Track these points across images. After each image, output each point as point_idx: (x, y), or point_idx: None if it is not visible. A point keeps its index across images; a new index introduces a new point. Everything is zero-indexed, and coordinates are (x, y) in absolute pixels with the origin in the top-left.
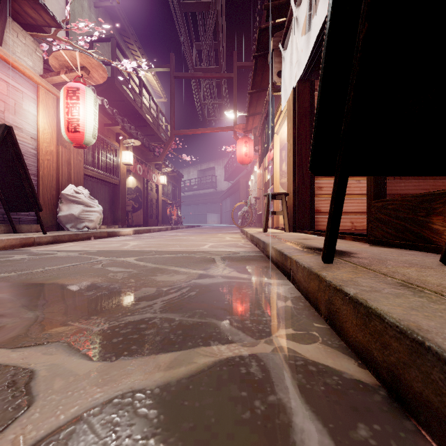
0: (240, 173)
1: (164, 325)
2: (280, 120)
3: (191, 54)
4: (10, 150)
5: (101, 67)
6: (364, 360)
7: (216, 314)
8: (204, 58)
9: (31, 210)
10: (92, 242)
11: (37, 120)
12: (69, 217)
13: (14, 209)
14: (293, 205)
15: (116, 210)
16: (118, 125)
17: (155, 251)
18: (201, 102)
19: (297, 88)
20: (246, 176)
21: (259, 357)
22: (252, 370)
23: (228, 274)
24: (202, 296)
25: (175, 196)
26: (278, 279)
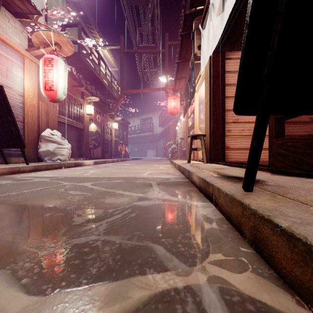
0: (170, 121)
1: (105, 249)
2: (199, 82)
3: (135, 36)
4: (1, 103)
5: (69, 43)
6: (304, 298)
7: (152, 237)
8: (144, 39)
9: (17, 147)
10: (62, 171)
11: (23, 82)
12: (46, 152)
13: (5, 146)
14: (209, 144)
15: (81, 147)
16: (82, 86)
17: (107, 177)
18: (142, 71)
19: (212, 57)
20: (174, 123)
21: (194, 290)
22: (188, 309)
23: (162, 197)
24: (140, 218)
25: (124, 137)
26: (202, 201)
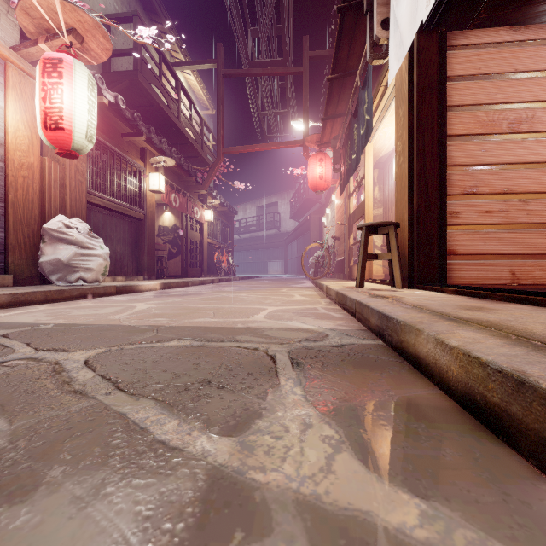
0: (310, 209)
1: None
2: (377, 116)
3: (245, 41)
4: None
5: (99, 30)
6: None
7: None
8: (263, 47)
9: None
10: (79, 304)
11: (5, 116)
12: (54, 263)
13: None
14: (408, 243)
15: (140, 256)
16: (141, 134)
17: (160, 327)
18: (260, 112)
19: (416, 43)
20: (319, 211)
21: None
22: None
23: (326, 489)
24: None
25: (226, 237)
26: None
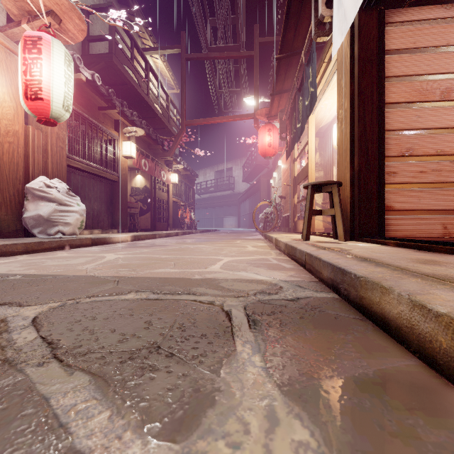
0: (259, 173)
1: None
2: (319, 90)
3: (204, 29)
4: None
5: (75, 12)
6: None
7: None
8: (220, 34)
9: None
10: (55, 255)
11: None
12: (36, 218)
13: None
14: (350, 200)
15: (114, 212)
16: (114, 108)
17: (121, 278)
18: (217, 91)
19: (357, 20)
20: (267, 175)
21: None
22: None
23: None
24: None
25: (188, 197)
26: None
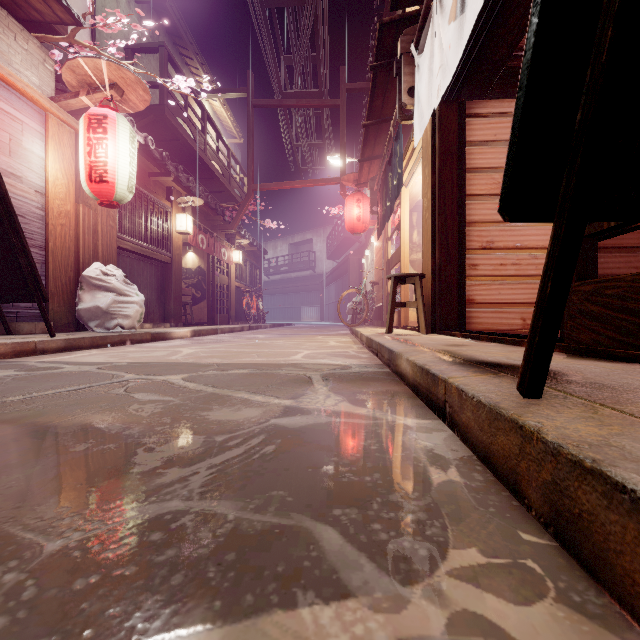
0: (349, 248)
1: (201, 536)
2: (411, 166)
3: (277, 72)
4: None
5: (140, 85)
6: None
7: (311, 503)
8: (297, 78)
9: (32, 299)
10: (126, 349)
11: (46, 166)
12: (93, 310)
13: (6, 298)
14: (432, 293)
15: (166, 301)
16: (169, 174)
17: (217, 363)
18: (293, 144)
19: (438, 112)
20: (358, 252)
21: None
22: None
23: (333, 408)
24: (286, 456)
25: (255, 280)
26: (422, 417)
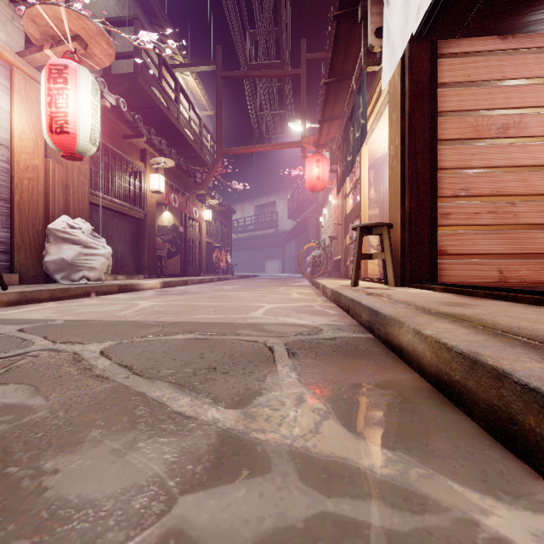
0: (307, 208)
1: None
2: (372, 120)
3: (243, 44)
4: None
5: (103, 37)
6: None
7: None
8: (261, 50)
9: None
10: (84, 302)
11: (11, 119)
12: (59, 262)
13: None
14: (401, 244)
15: (140, 255)
16: (141, 136)
17: (165, 322)
18: (258, 113)
19: (408, 52)
20: (316, 211)
21: None
22: None
23: (314, 444)
24: None
25: (224, 237)
26: (525, 496)
